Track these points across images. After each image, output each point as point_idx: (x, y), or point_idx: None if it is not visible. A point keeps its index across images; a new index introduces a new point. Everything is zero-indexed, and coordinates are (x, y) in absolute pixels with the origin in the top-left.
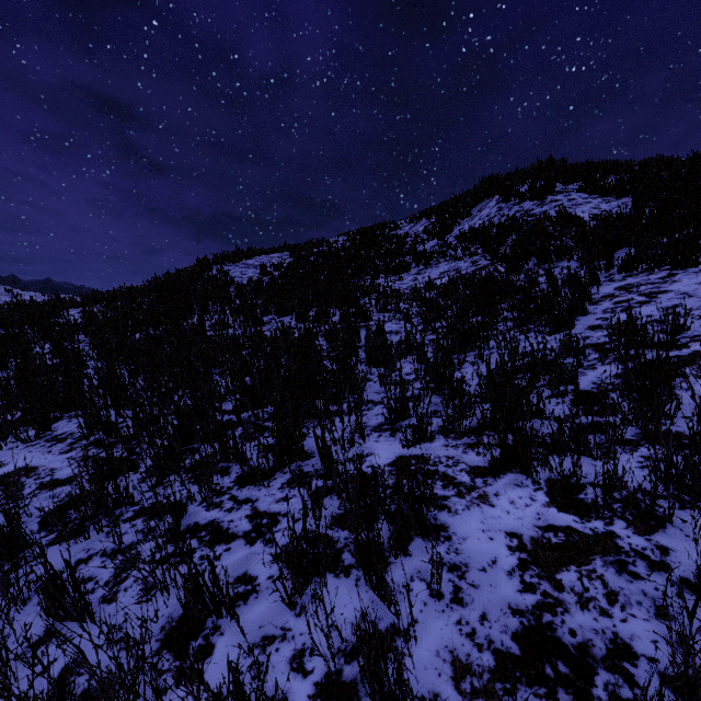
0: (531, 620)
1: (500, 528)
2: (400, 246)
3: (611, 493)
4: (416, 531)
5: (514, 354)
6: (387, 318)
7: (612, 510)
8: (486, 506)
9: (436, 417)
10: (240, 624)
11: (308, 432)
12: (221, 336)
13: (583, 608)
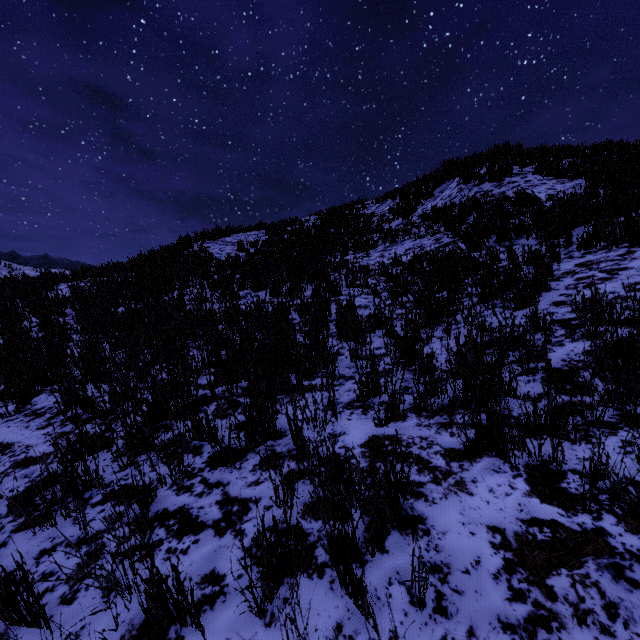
0: (525, 638)
1: (480, 521)
2: (367, 225)
3: (596, 483)
4: (393, 523)
5: (481, 330)
6: (356, 292)
7: (599, 503)
8: (465, 495)
9: (407, 394)
10: (205, 635)
11: (280, 408)
12: (199, 311)
13: (581, 623)
